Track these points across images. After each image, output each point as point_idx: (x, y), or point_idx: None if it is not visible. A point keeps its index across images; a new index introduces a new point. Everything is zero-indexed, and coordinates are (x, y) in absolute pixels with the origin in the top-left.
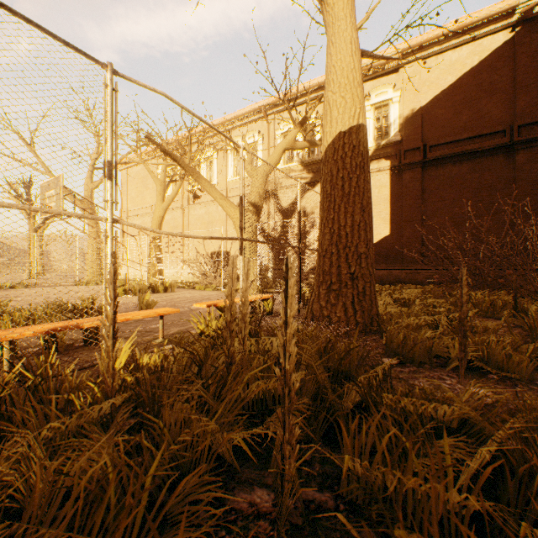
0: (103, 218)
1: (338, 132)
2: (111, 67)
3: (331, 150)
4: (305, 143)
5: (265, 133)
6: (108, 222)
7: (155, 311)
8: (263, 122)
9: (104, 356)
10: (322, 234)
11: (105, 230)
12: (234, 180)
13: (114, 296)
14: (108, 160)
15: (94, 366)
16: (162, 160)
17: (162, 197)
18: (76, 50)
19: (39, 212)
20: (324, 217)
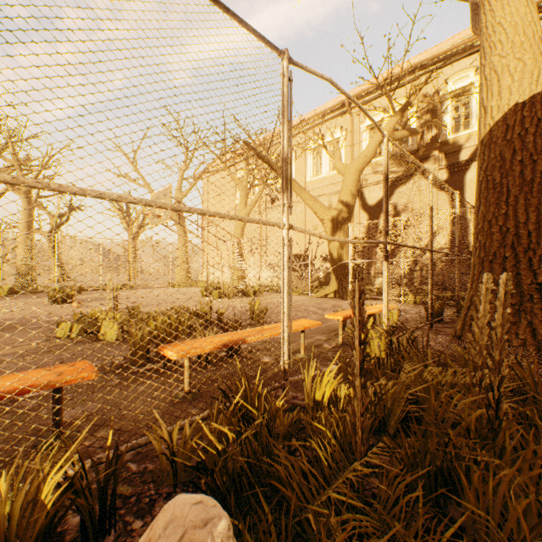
0: (281, 224)
1: (512, 104)
2: (287, 54)
3: (501, 127)
4: (404, 132)
5: (348, 127)
6: (284, 228)
7: (300, 324)
8: (346, 116)
9: (308, 386)
10: (485, 234)
11: (282, 237)
12: (313, 180)
13: (359, 321)
14: (284, 159)
15: (274, 389)
16: (240, 167)
17: (245, 202)
18: (261, 37)
19: (235, 219)
20: (488, 212)
